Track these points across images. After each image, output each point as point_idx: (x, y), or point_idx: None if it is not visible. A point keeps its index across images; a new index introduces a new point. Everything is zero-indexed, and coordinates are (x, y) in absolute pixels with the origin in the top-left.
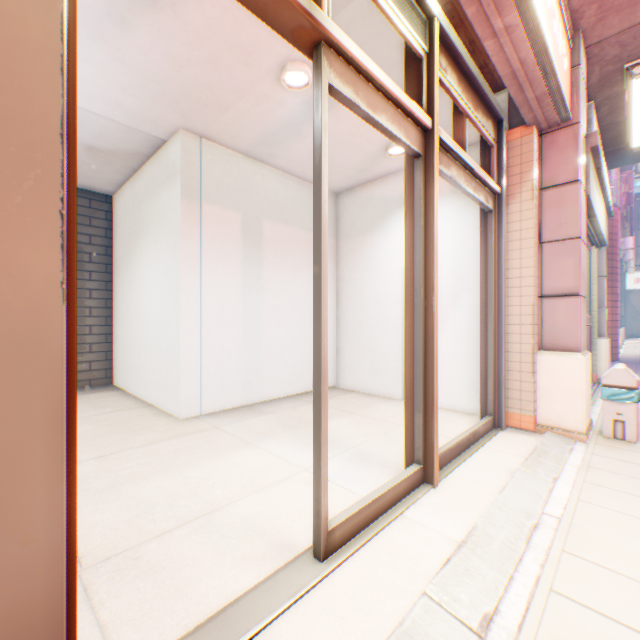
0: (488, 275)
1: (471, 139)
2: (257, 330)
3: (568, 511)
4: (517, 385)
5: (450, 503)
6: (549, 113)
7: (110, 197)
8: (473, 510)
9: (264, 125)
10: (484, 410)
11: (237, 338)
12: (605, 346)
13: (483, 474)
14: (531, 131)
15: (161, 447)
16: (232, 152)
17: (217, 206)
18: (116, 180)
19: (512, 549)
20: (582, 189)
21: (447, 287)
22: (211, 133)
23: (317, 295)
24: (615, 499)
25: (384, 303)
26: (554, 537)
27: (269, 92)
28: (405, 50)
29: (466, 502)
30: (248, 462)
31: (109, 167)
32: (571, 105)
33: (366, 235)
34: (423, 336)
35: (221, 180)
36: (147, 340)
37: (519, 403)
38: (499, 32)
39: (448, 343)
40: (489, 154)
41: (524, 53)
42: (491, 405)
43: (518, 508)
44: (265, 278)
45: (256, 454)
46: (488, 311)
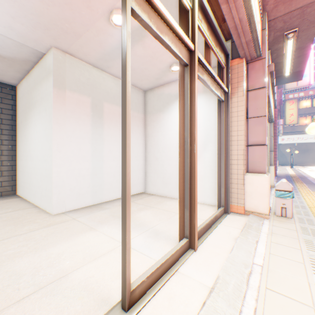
0: (222, 134)
1: (213, 64)
2: (100, 163)
3: (266, 261)
4: (236, 191)
5: (204, 261)
6: (252, 51)
7: (15, 87)
8: (217, 264)
9: (102, 48)
10: (220, 204)
11: (88, 167)
12: (273, 170)
13: (221, 241)
14: (243, 61)
15: (37, 233)
16: (85, 63)
17: (76, 93)
18: (17, 76)
19: (239, 290)
20: (266, 92)
21: (201, 140)
22: (72, 51)
23: (124, 141)
24: (287, 252)
25: (169, 148)
26: (261, 279)
27: (104, 27)
28: (179, 6)
29: (213, 259)
30: (89, 241)
31: (11, 68)
32: (262, 49)
33: (160, 113)
34: (189, 166)
35: (78, 78)
36: (35, 169)
37: (237, 200)
38: (229, 0)
39: (201, 169)
40: (222, 72)
41: (242, 15)
42: (223, 201)
43: (240, 262)
44: (105, 134)
45: (95, 235)
46: (222, 153)
